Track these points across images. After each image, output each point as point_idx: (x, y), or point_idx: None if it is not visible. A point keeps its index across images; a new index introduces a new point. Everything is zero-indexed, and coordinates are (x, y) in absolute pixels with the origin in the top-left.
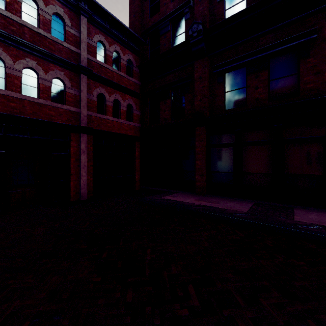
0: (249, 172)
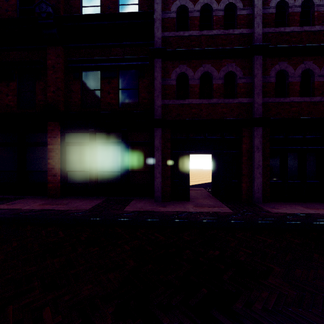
0: (103, 171)
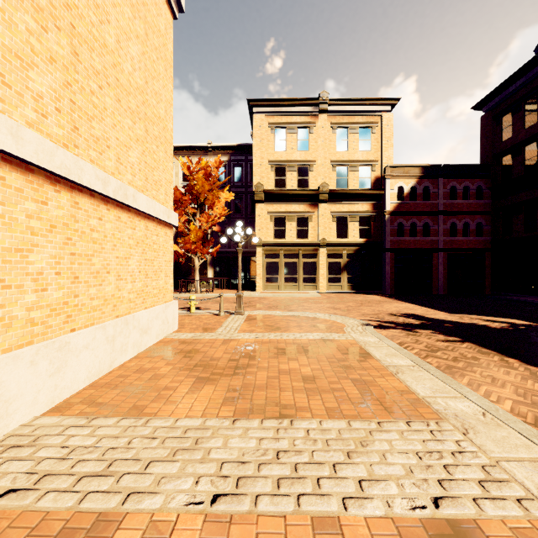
0: None
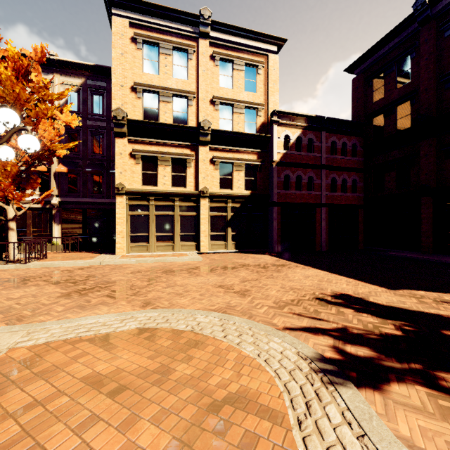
0: None
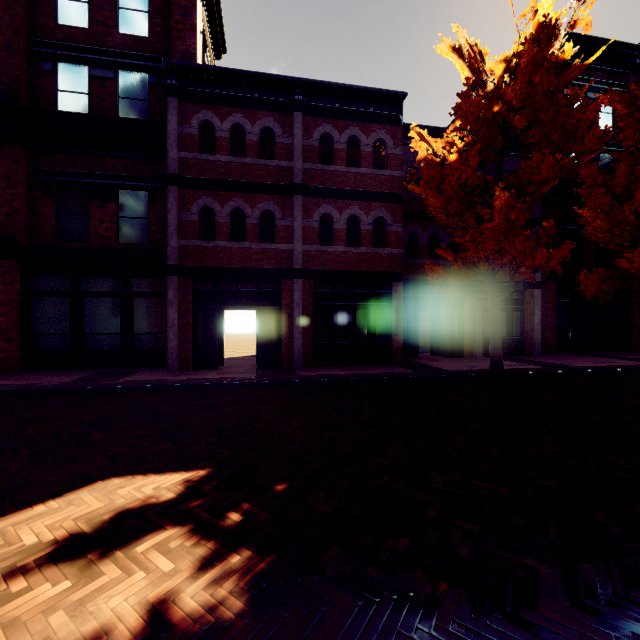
0: (92, 333)
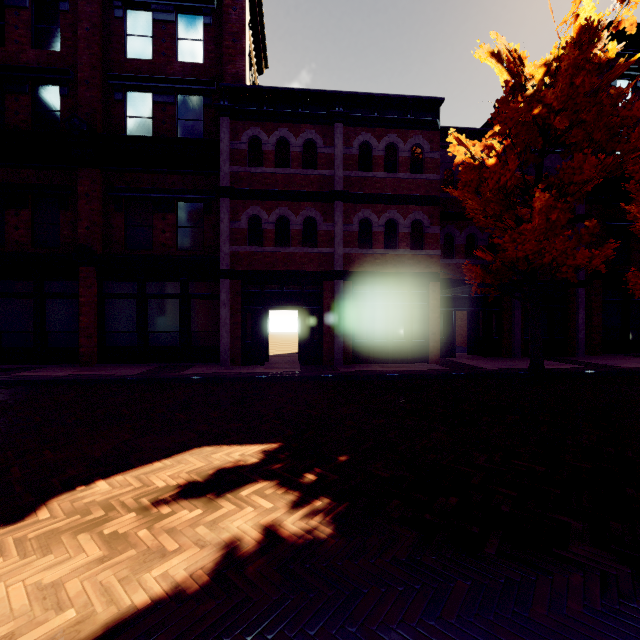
0: (155, 331)
